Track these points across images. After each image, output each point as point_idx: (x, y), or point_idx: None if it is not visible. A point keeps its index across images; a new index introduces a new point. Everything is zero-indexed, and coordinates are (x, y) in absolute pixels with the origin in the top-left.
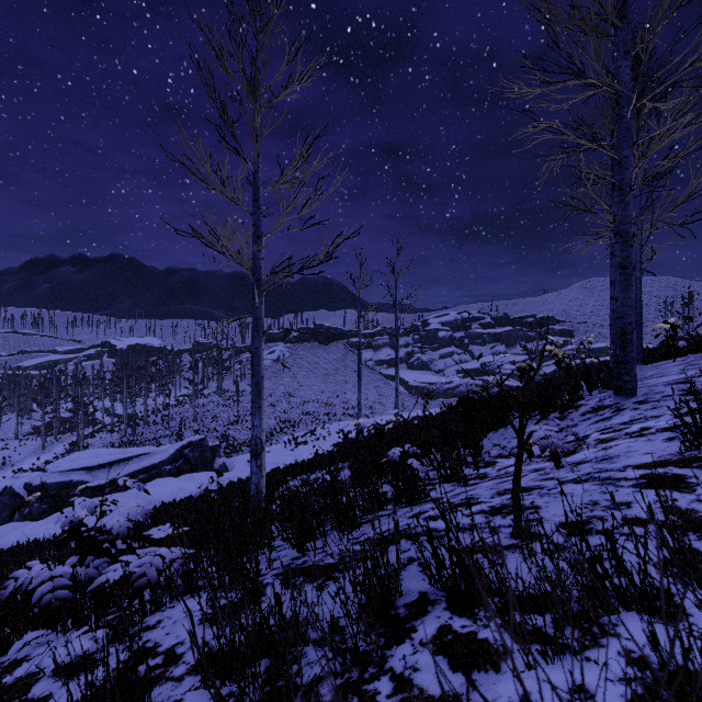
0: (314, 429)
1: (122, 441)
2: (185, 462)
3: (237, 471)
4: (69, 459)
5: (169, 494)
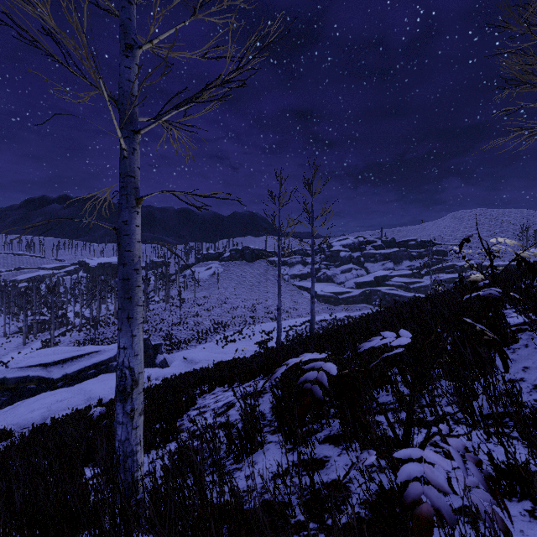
0: (241, 329)
1: (85, 339)
2: None
3: (173, 366)
4: (29, 356)
5: (107, 390)
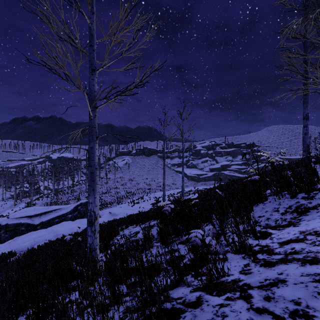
0: (142, 196)
1: (51, 202)
2: (79, 213)
3: (104, 217)
4: (20, 211)
5: (67, 230)
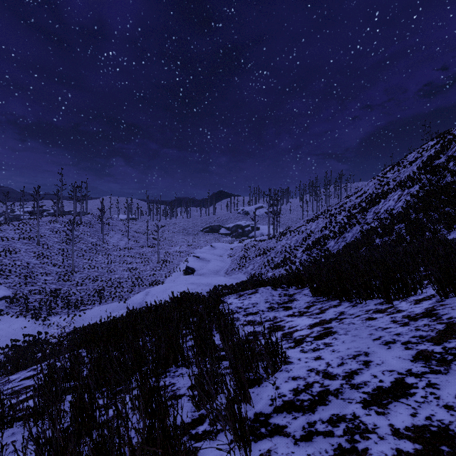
0: None
1: None
2: None
3: None
4: None
5: None
